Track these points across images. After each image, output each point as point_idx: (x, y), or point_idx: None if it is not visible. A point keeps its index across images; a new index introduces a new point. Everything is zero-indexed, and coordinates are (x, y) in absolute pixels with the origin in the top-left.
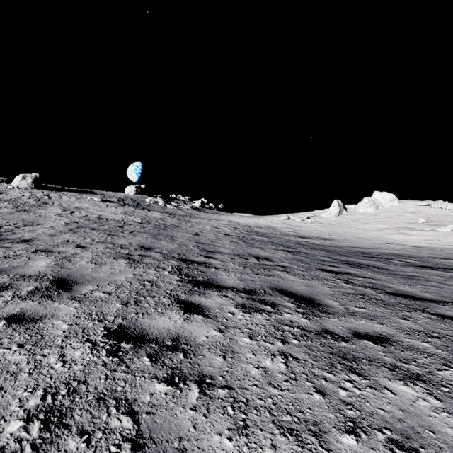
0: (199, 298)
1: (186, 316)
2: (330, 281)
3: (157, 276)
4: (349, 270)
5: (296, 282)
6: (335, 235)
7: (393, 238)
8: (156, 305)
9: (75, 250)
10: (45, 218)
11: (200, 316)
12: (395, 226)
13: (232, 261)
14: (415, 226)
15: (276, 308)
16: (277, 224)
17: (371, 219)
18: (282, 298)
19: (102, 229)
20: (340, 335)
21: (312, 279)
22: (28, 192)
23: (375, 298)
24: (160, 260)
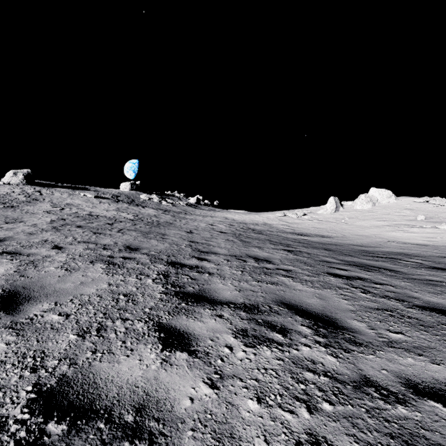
0: (187, 320)
1: (165, 355)
2: (344, 290)
3: (137, 286)
4: (360, 274)
5: (305, 293)
6: (333, 232)
7: (393, 236)
8: (126, 335)
9: (49, 251)
10: (31, 215)
11: (185, 353)
12: (393, 223)
13: (228, 264)
14: (414, 223)
15: (288, 337)
16: (273, 221)
17: (368, 216)
18: (293, 318)
19: (90, 227)
20: (390, 389)
21: (323, 288)
22: (19, 189)
23: (407, 315)
24: (145, 264)
